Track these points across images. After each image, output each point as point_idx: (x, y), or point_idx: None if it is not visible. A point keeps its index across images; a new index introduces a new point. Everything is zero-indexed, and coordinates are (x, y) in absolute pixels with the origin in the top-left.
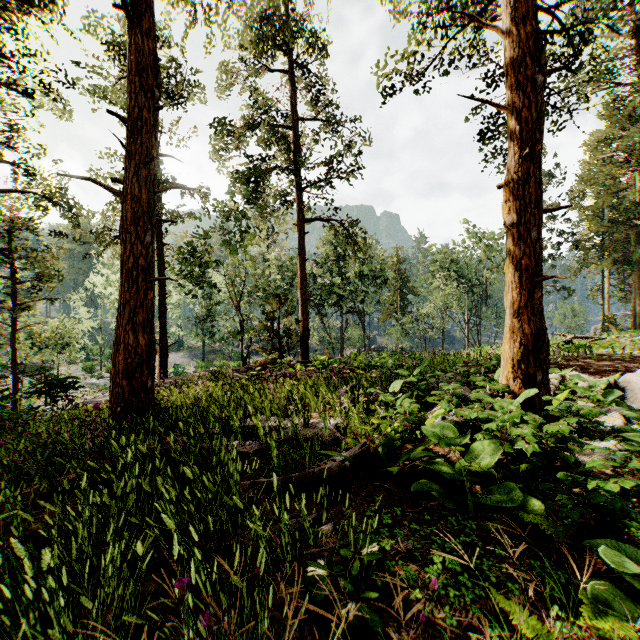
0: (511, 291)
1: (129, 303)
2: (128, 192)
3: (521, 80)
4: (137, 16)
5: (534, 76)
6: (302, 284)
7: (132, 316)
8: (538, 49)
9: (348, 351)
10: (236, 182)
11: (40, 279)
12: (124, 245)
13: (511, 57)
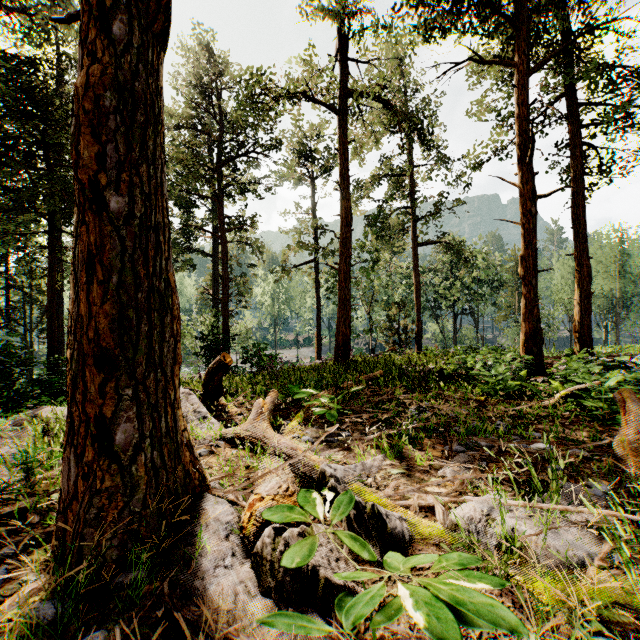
0: (522, 310)
1: (343, 316)
2: (342, 269)
3: (525, 211)
4: (345, 194)
5: (531, 210)
6: (417, 294)
7: (344, 321)
8: (534, 196)
9: None
10: (368, 223)
11: (241, 295)
12: (340, 292)
13: (521, 200)
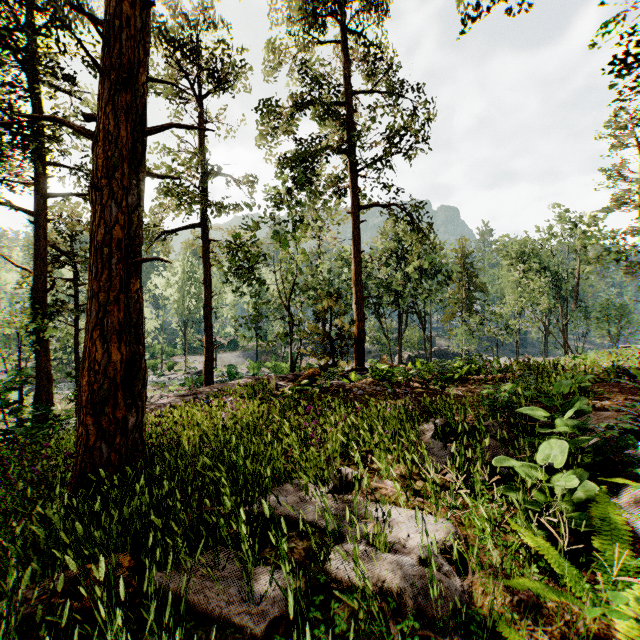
0: None
1: (97, 297)
2: (100, 128)
3: None
4: None
5: None
6: (357, 280)
7: (101, 317)
8: None
9: (405, 354)
10: (283, 167)
11: None
12: (93, 209)
13: None
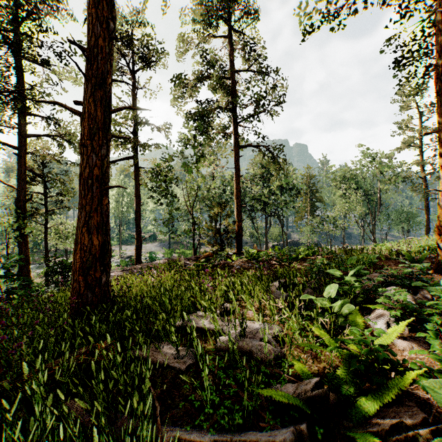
0: None
1: (85, 208)
2: (85, 111)
3: None
4: None
5: None
6: (237, 194)
7: (87, 220)
8: None
9: (270, 244)
10: (188, 120)
11: (61, 194)
12: (82, 157)
13: None
